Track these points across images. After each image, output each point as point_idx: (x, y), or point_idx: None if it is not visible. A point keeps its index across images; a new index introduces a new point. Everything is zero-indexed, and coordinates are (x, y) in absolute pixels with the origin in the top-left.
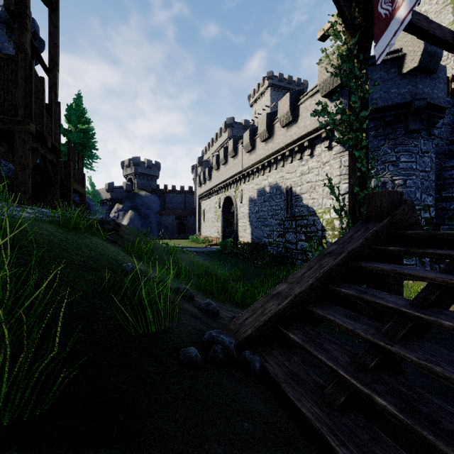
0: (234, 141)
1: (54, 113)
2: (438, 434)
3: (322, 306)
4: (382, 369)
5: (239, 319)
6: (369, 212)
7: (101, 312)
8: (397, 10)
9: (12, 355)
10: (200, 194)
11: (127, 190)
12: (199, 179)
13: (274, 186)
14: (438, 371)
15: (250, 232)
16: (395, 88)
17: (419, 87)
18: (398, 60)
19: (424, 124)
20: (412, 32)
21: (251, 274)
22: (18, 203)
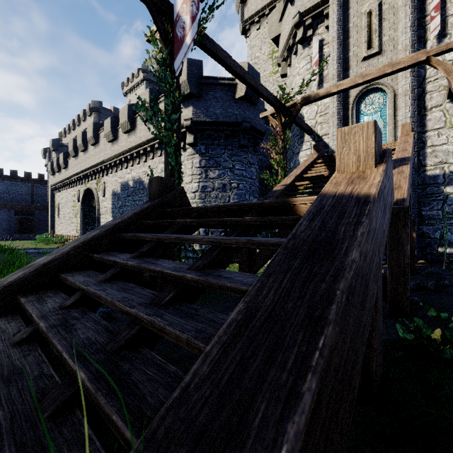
0: (95, 127)
1: None
2: (60, 332)
3: (75, 272)
4: (79, 307)
5: None
6: (150, 194)
7: None
8: (186, 36)
9: None
10: (53, 184)
11: None
12: (52, 165)
13: (137, 180)
14: (98, 293)
15: None
16: (231, 108)
17: (246, 112)
18: (233, 87)
19: (251, 142)
20: (221, 63)
21: None
22: None
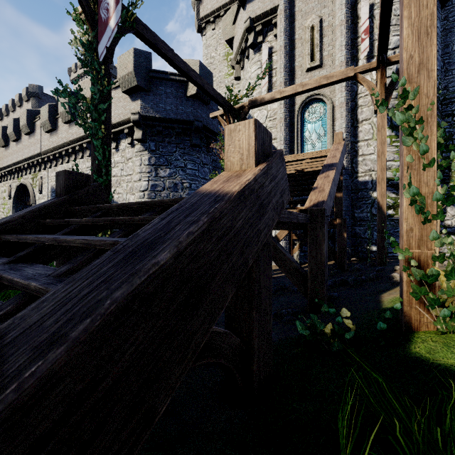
0: (29, 114)
1: None
2: None
3: None
4: None
5: None
6: (57, 190)
7: None
8: (110, 19)
9: None
10: None
11: None
12: None
13: None
14: None
15: None
16: (182, 106)
17: (198, 111)
18: (184, 84)
19: (205, 142)
20: (162, 56)
21: None
22: None
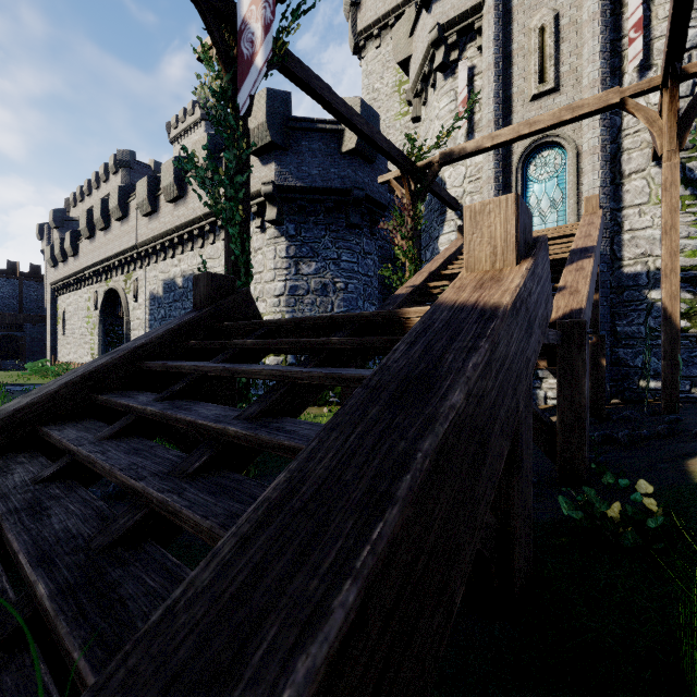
0: (121, 191)
1: None
2: (23, 521)
3: (67, 423)
4: (65, 479)
5: None
6: (196, 300)
7: None
8: (256, 55)
9: None
10: (55, 282)
11: None
12: (52, 251)
13: (189, 277)
14: (92, 458)
15: None
16: (335, 168)
17: (359, 174)
18: (338, 134)
19: (367, 220)
20: (315, 98)
21: None
22: None
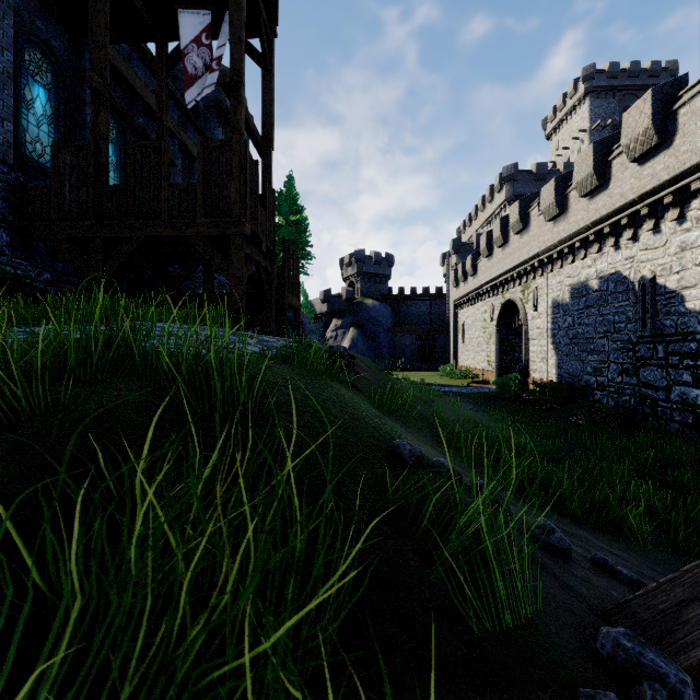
0: (521, 204)
1: (269, 205)
2: None
3: None
4: None
5: (656, 597)
6: None
7: (401, 561)
8: None
9: (306, 685)
10: (456, 299)
11: (347, 299)
12: (455, 274)
13: (609, 277)
14: None
15: (555, 363)
16: None
17: None
18: None
19: None
20: None
21: (568, 445)
22: (232, 327)
